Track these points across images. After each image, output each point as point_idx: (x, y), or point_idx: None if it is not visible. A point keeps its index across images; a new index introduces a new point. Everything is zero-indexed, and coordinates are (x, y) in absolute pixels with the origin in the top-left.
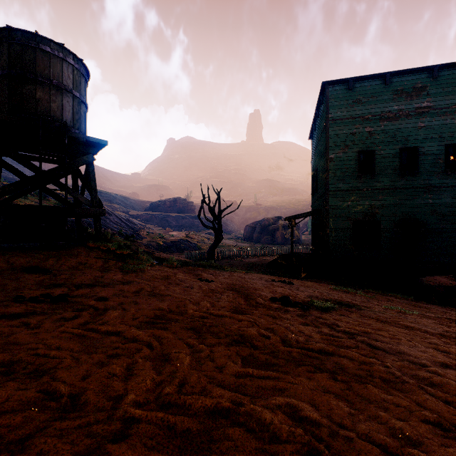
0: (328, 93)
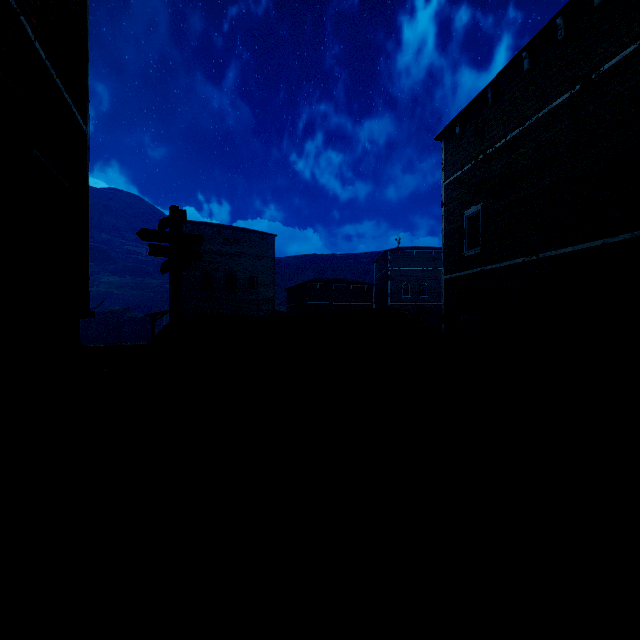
0: (183, 229)
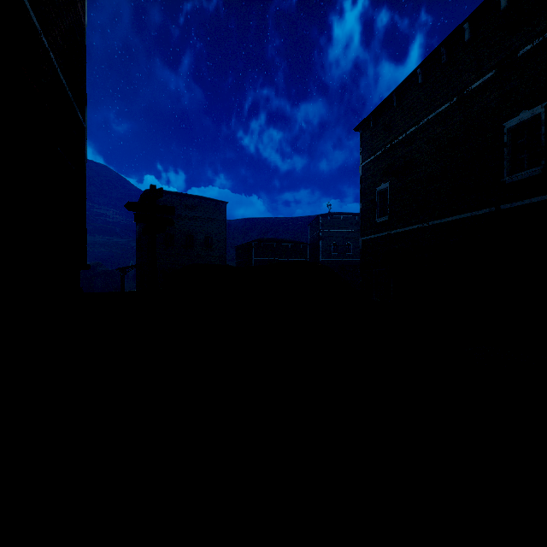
0: None
